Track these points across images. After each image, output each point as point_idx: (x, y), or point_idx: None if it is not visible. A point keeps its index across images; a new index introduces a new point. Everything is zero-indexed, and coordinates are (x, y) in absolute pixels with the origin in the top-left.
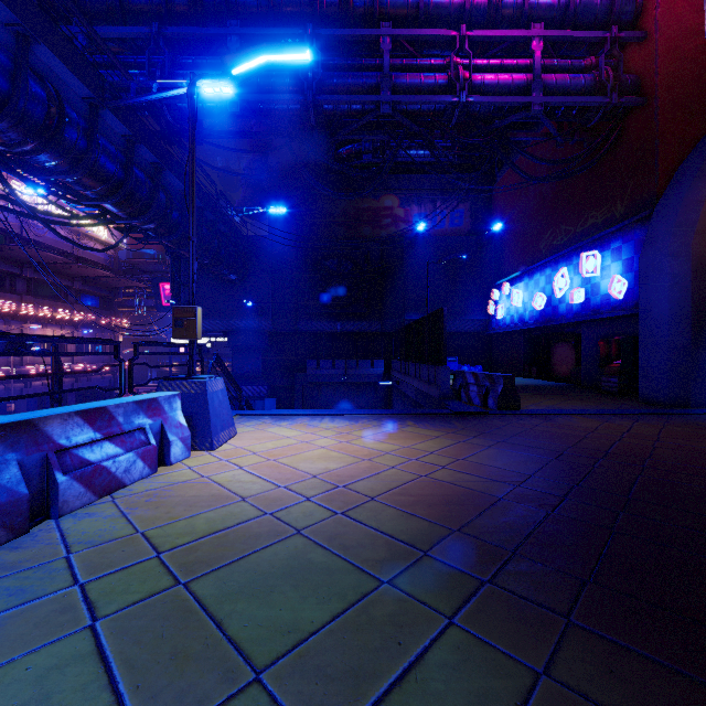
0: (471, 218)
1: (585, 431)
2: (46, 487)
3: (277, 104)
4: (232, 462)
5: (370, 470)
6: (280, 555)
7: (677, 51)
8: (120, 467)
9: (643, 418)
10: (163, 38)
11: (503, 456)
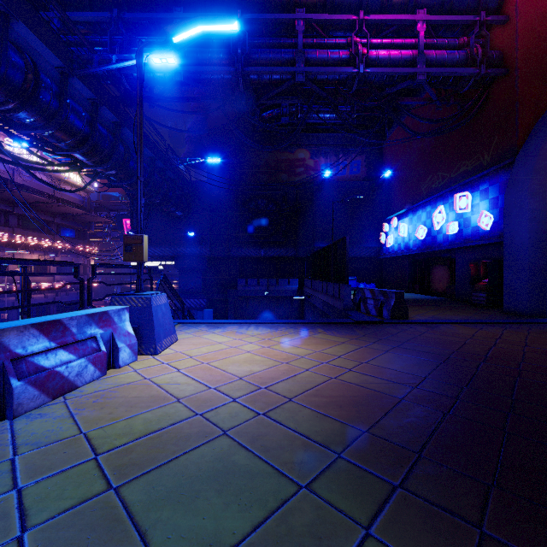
0: (366, 168)
1: (464, 338)
2: (3, 391)
3: (213, 74)
4: (171, 365)
5: (287, 372)
6: (207, 457)
7: (533, 31)
8: (73, 371)
9: (510, 326)
10: (122, 21)
11: (399, 359)
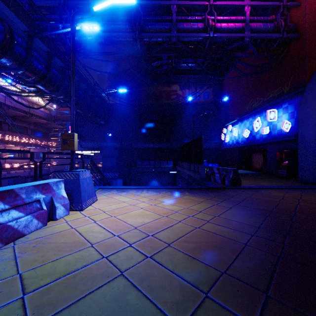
0: (213, 95)
1: (278, 198)
2: None
3: (121, 38)
4: (91, 218)
5: (167, 223)
6: (107, 296)
7: (315, 11)
8: (21, 224)
9: (305, 191)
10: (66, 5)
11: (239, 214)
